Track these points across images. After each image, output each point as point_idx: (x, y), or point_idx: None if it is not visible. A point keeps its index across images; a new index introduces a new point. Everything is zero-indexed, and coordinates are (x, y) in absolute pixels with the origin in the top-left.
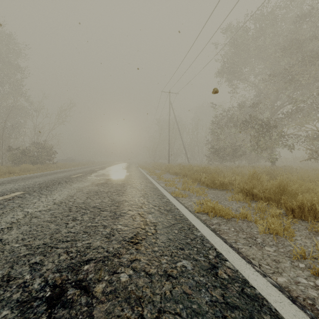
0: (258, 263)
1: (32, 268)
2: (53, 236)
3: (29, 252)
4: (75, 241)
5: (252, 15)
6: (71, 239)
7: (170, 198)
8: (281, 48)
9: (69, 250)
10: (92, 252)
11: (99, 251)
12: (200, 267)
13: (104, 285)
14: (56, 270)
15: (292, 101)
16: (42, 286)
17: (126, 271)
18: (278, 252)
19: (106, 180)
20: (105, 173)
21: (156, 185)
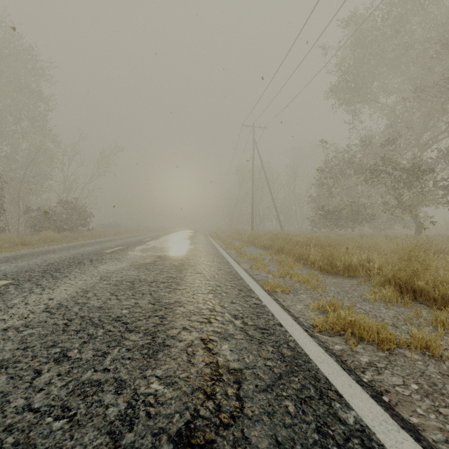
0: None
1: None
2: None
3: None
4: None
5: None
6: (15, 440)
7: (262, 295)
8: (439, 43)
9: None
10: None
11: None
12: None
13: None
14: None
15: None
16: None
17: None
18: None
19: (155, 257)
20: (157, 245)
21: (235, 268)
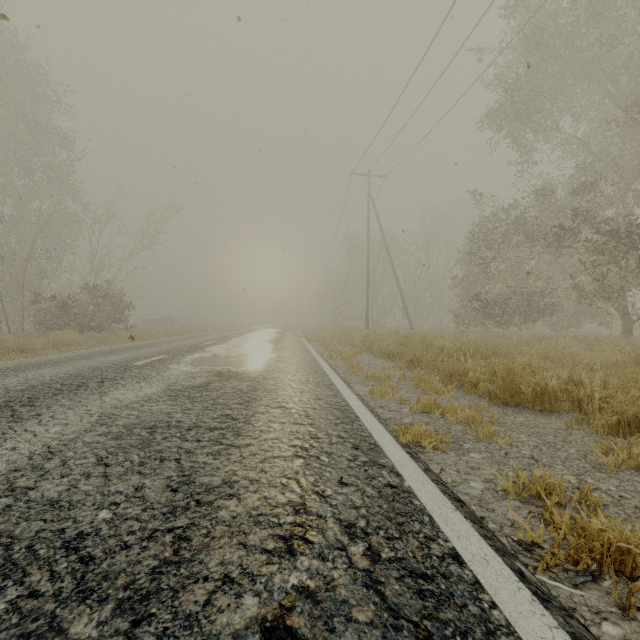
0: None
1: None
2: None
3: None
4: None
5: None
6: None
7: (401, 461)
8: None
9: None
10: None
11: None
12: None
13: None
14: None
15: None
16: None
17: None
18: None
19: (211, 375)
20: (220, 353)
21: (344, 396)
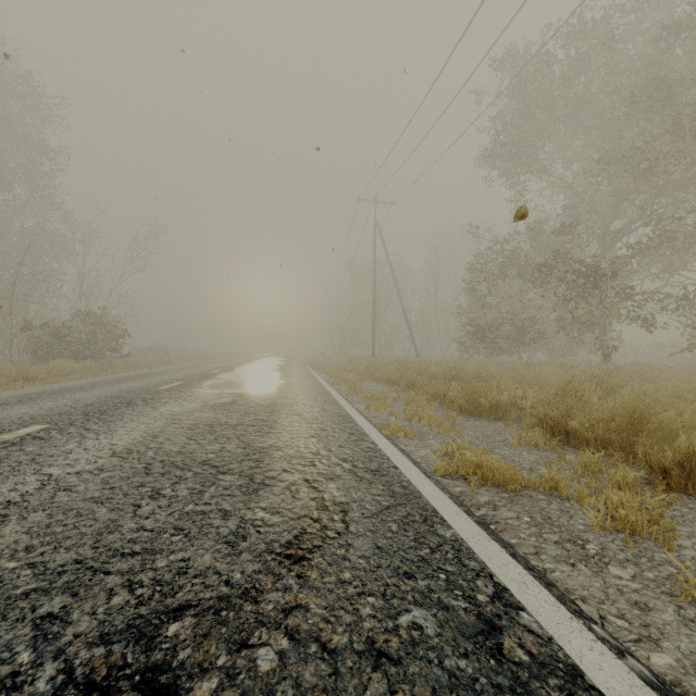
0: (599, 614)
1: (39, 632)
2: (102, 539)
3: (38, 586)
4: (151, 555)
5: (560, 26)
6: (142, 547)
7: (379, 439)
8: (627, 99)
9: (136, 579)
10: (192, 585)
11: (209, 582)
12: (456, 630)
13: (216, 685)
14: (98, 637)
15: (651, 220)
16: (58, 687)
17: (273, 642)
18: (642, 582)
19: (234, 396)
20: (233, 379)
21: (345, 409)
